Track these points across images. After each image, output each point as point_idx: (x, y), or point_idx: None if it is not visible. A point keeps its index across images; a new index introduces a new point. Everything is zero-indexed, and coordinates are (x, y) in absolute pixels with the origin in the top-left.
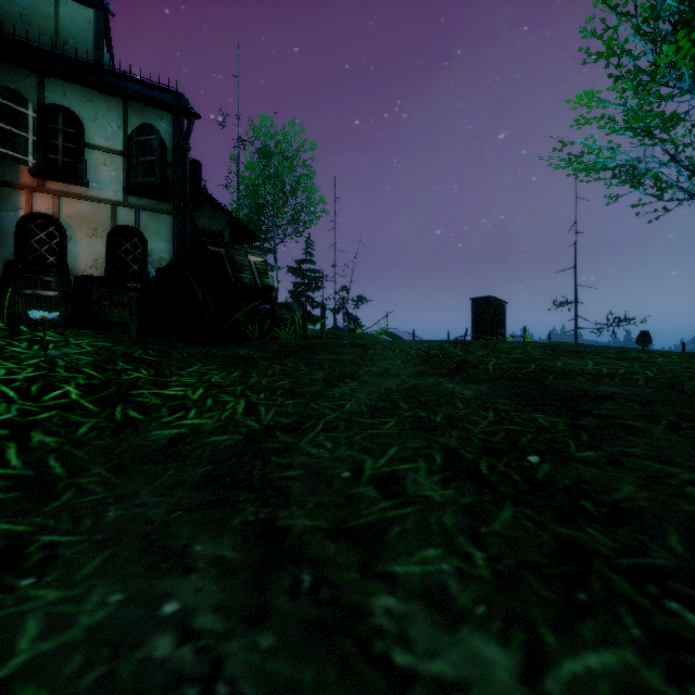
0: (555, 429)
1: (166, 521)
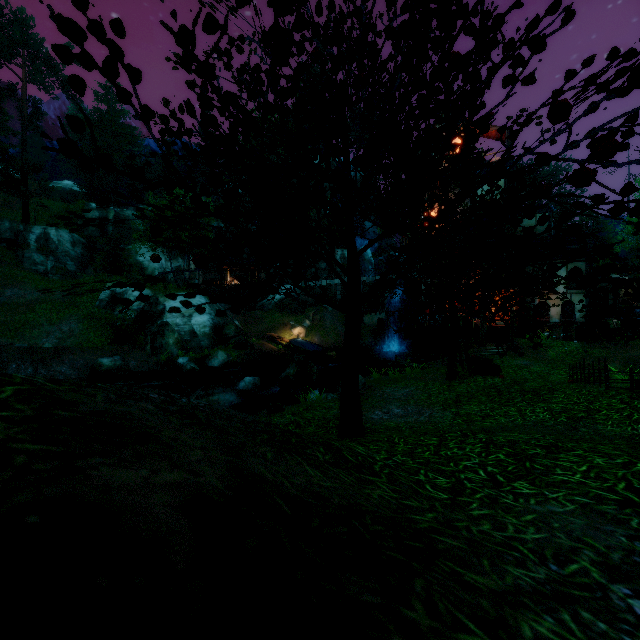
0: None
1: (595, 360)
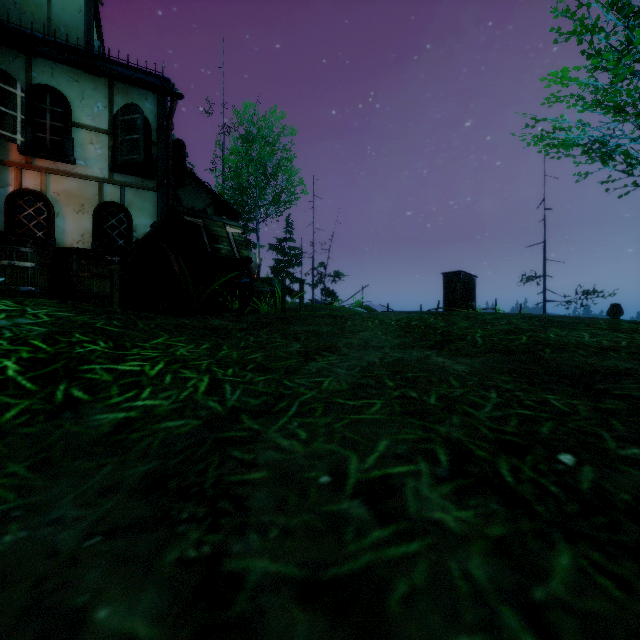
0: (577, 415)
1: (75, 554)
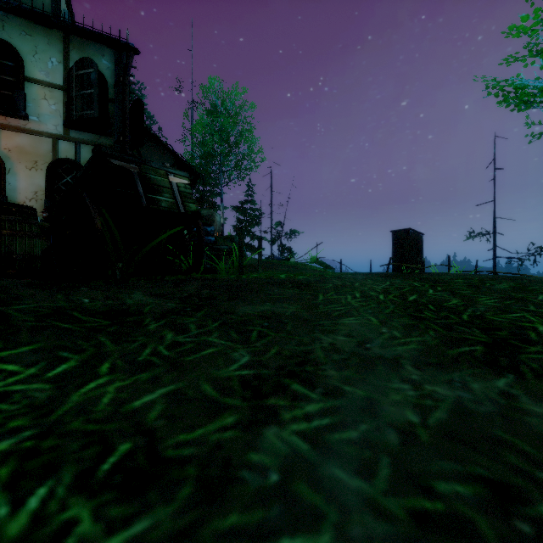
0: None
1: None
